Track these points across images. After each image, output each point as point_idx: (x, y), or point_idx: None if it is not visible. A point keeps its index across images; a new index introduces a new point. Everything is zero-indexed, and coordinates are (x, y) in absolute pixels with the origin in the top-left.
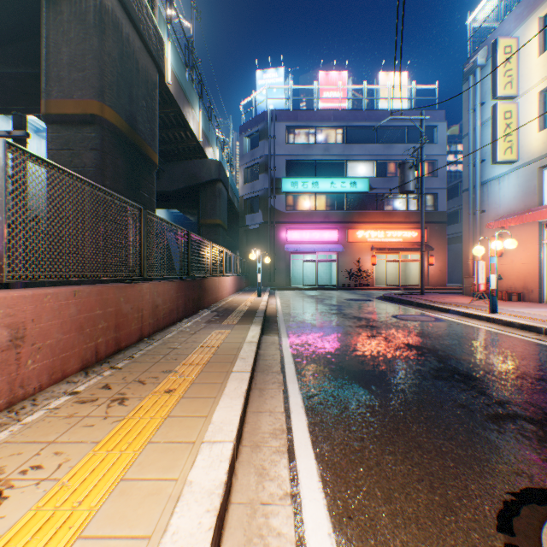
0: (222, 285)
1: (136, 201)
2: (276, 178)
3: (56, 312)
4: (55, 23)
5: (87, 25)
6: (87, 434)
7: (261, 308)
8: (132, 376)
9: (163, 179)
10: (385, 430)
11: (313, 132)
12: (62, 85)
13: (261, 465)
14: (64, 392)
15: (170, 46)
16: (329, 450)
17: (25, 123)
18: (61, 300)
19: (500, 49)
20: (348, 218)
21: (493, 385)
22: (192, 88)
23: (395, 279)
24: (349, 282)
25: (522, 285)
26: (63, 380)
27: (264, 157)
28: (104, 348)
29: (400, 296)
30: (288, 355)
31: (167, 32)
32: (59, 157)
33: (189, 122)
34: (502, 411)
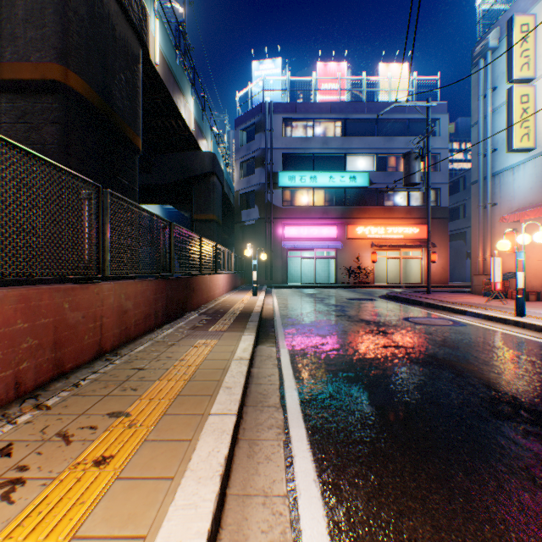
0: (214, 283)
1: (112, 187)
2: (273, 172)
3: None
4: None
5: None
6: None
7: (257, 309)
8: (57, 425)
9: (154, 171)
10: None
11: (311, 124)
12: (17, 46)
13: None
14: None
15: (157, 23)
16: None
17: None
18: None
19: (516, 27)
20: (347, 213)
21: None
22: (184, 73)
23: (395, 276)
24: (348, 280)
25: (541, 283)
26: None
27: (260, 151)
28: (32, 375)
29: (405, 295)
30: (289, 375)
31: (154, 8)
32: (14, 132)
33: (180, 109)
34: None
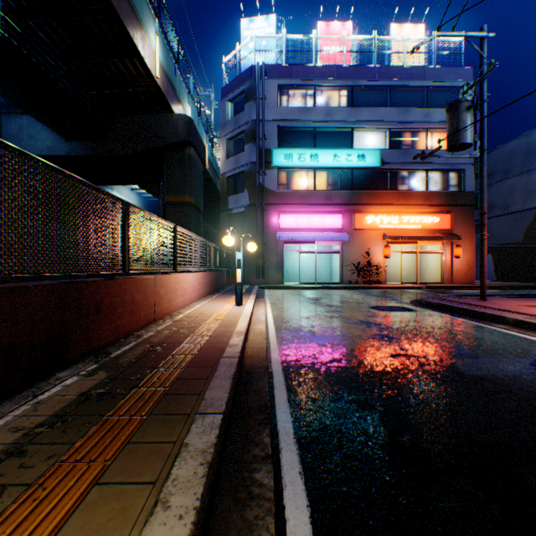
0: (172, 287)
1: None
2: (266, 149)
3: None
4: None
5: None
6: None
7: (233, 345)
8: None
9: (112, 139)
10: None
11: (311, 93)
12: None
13: None
14: None
15: None
16: None
17: None
18: None
19: None
20: (354, 199)
21: None
22: None
23: (408, 274)
24: (356, 279)
25: None
26: None
27: (251, 123)
28: None
29: (456, 302)
30: None
31: None
32: None
33: (133, 37)
34: None
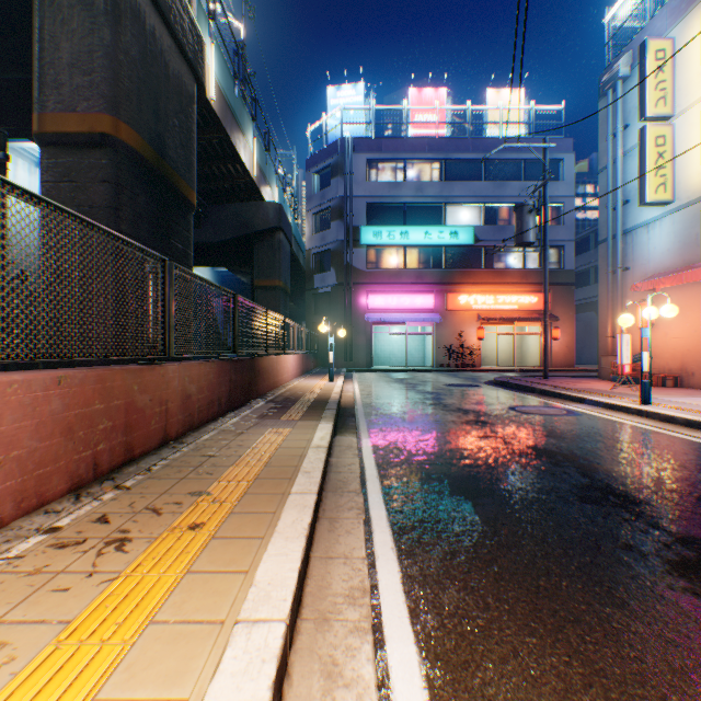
0: (282, 365)
1: (165, 253)
2: (354, 226)
3: (28, 408)
4: (52, 9)
5: (96, 11)
6: (55, 606)
7: (334, 396)
8: (143, 501)
9: (206, 227)
10: (519, 589)
11: (401, 166)
12: (62, 94)
13: (330, 657)
14: (37, 529)
15: (213, 50)
16: (437, 627)
17: (3, 141)
18: (35, 390)
19: (650, 53)
20: (447, 278)
21: (667, 511)
22: (243, 107)
23: (508, 357)
24: (448, 362)
25: (680, 365)
26: (40, 509)
27: (338, 199)
28: (108, 458)
29: (517, 380)
30: (370, 464)
31: (210, 31)
32: (57, 192)
33: (239, 152)
34: (691, 556)
